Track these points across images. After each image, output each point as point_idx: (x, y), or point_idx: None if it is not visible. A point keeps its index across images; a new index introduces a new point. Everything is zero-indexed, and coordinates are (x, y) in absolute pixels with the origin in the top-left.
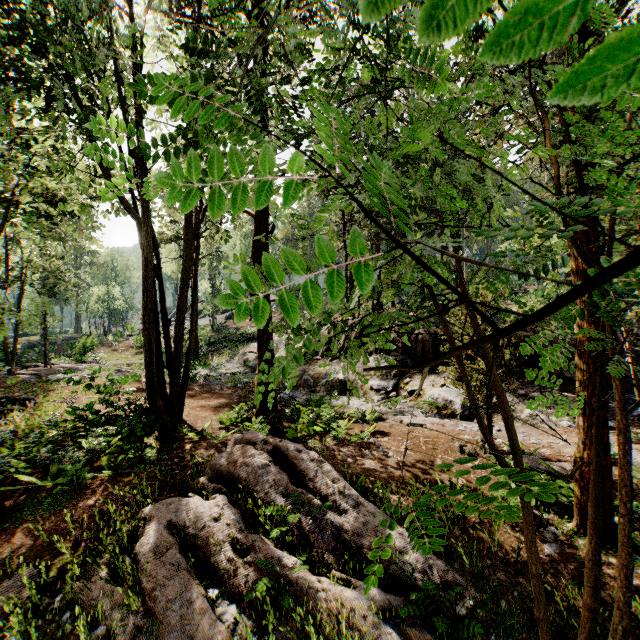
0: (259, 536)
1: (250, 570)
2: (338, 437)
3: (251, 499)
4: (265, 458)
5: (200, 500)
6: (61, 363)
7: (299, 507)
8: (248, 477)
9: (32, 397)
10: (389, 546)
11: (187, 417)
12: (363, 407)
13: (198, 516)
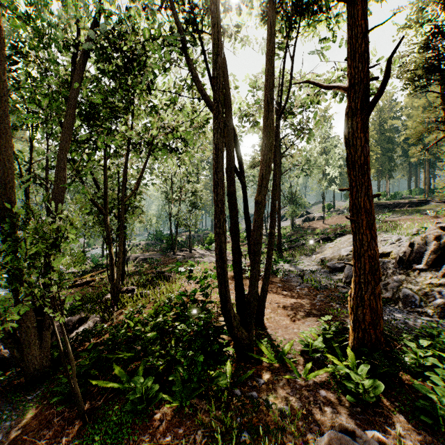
0: None
1: None
2: None
3: None
4: None
5: None
6: (198, 249)
7: None
8: None
9: (170, 275)
10: None
11: (267, 322)
12: None
13: None
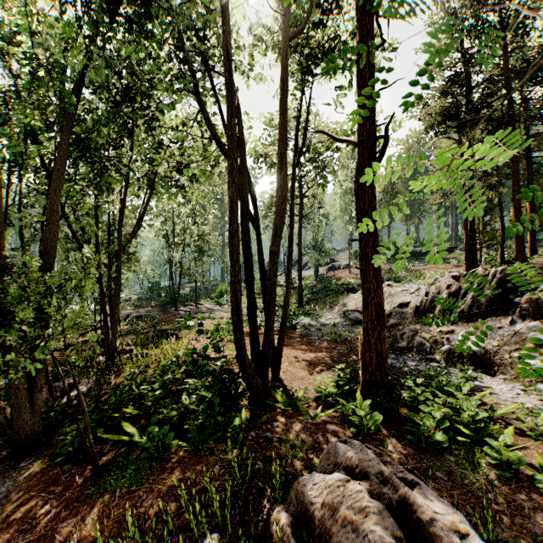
0: None
1: None
2: (502, 464)
3: None
4: (388, 527)
5: None
6: (205, 304)
7: None
8: None
9: (175, 332)
10: None
11: (284, 374)
12: (523, 401)
13: None
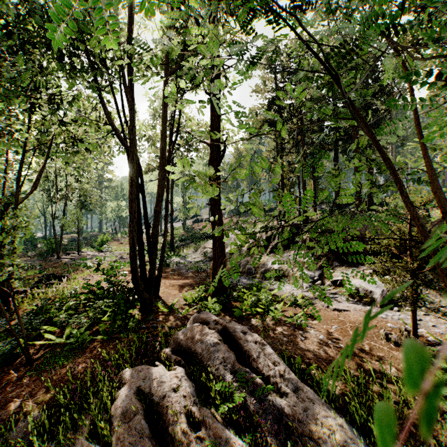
0: (209, 411)
1: (201, 445)
2: (275, 318)
3: (204, 371)
4: (216, 337)
5: (163, 370)
6: (88, 251)
7: (244, 385)
8: (202, 352)
9: (65, 275)
10: (330, 438)
11: (162, 294)
12: (294, 292)
13: (161, 385)
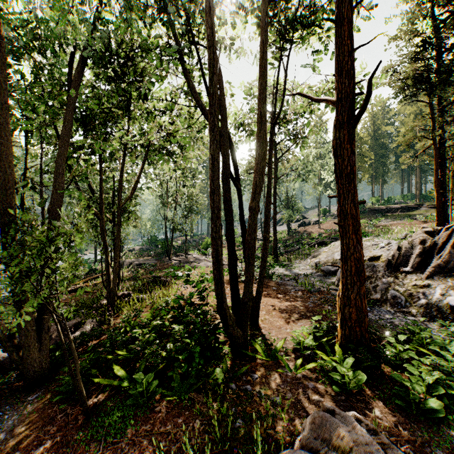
0: None
1: None
2: None
3: None
4: None
5: None
6: (194, 254)
7: None
8: None
9: (167, 279)
10: None
11: (262, 323)
12: None
13: None
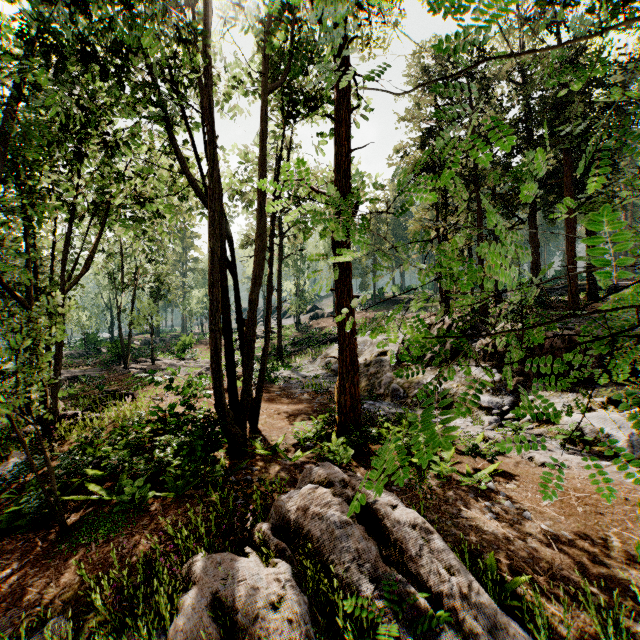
0: None
1: None
2: (442, 474)
3: (325, 571)
4: (345, 511)
5: (257, 564)
6: (164, 359)
7: (395, 608)
8: (321, 537)
9: (131, 392)
10: None
11: (262, 426)
12: (470, 430)
13: (251, 595)
